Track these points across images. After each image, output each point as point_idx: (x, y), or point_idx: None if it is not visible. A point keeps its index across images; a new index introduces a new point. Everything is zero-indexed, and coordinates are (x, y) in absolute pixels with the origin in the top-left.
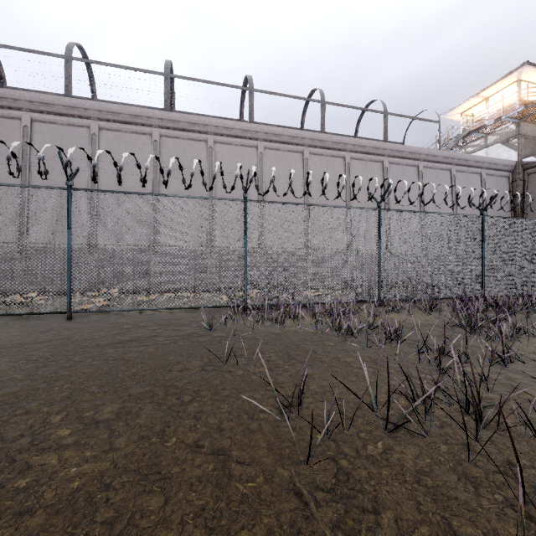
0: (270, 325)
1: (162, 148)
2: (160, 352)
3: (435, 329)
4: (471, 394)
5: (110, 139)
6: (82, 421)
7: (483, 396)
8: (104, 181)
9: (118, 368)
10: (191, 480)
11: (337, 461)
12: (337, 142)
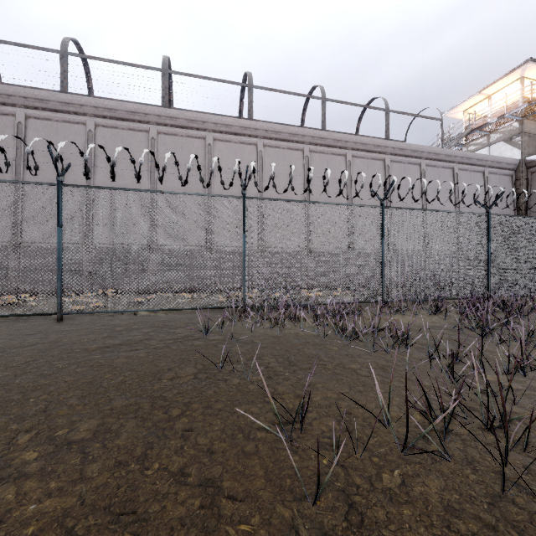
0: (269, 327)
1: (159, 145)
2: (151, 357)
3: (443, 332)
4: (505, 414)
5: (106, 136)
6: (53, 442)
7: (507, 410)
8: (100, 179)
9: (103, 376)
10: (171, 523)
11: (348, 496)
12: (338, 140)
